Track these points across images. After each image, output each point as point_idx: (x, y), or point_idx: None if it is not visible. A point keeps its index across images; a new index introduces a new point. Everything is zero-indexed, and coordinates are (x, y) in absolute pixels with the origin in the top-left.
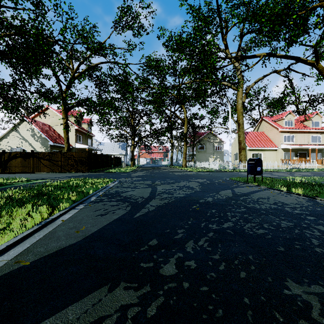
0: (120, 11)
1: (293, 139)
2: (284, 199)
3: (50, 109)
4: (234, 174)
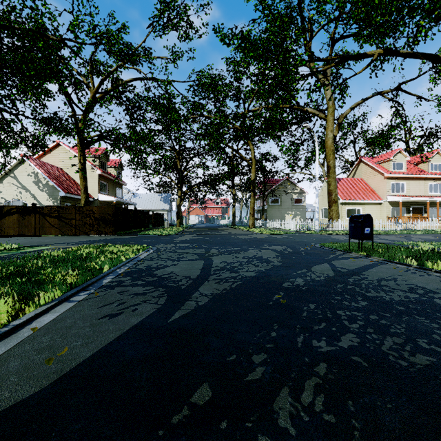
0: (160, 2)
1: (404, 188)
2: (422, 281)
3: (62, 146)
4: (325, 238)
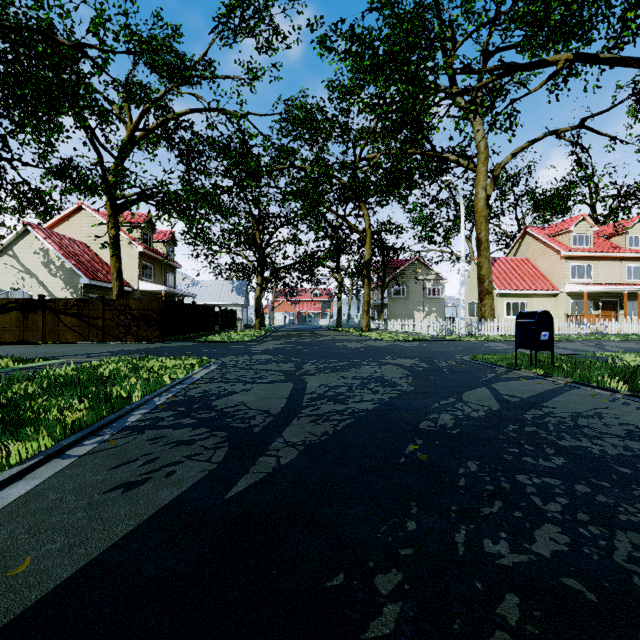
0: None
1: (590, 273)
2: None
3: (86, 210)
4: (476, 347)
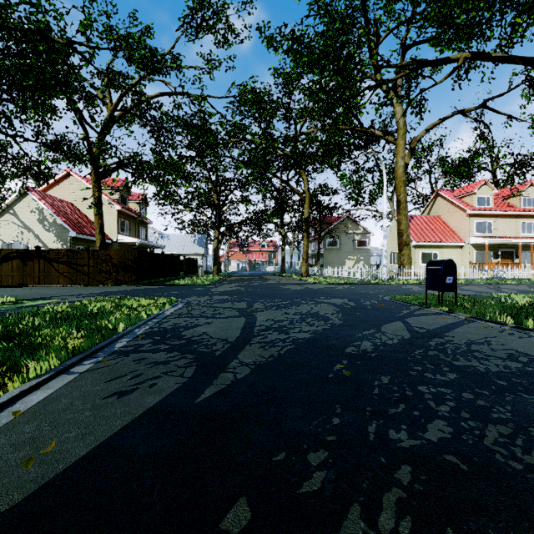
0: None
1: (491, 228)
2: (523, 346)
3: (73, 176)
4: (395, 289)
